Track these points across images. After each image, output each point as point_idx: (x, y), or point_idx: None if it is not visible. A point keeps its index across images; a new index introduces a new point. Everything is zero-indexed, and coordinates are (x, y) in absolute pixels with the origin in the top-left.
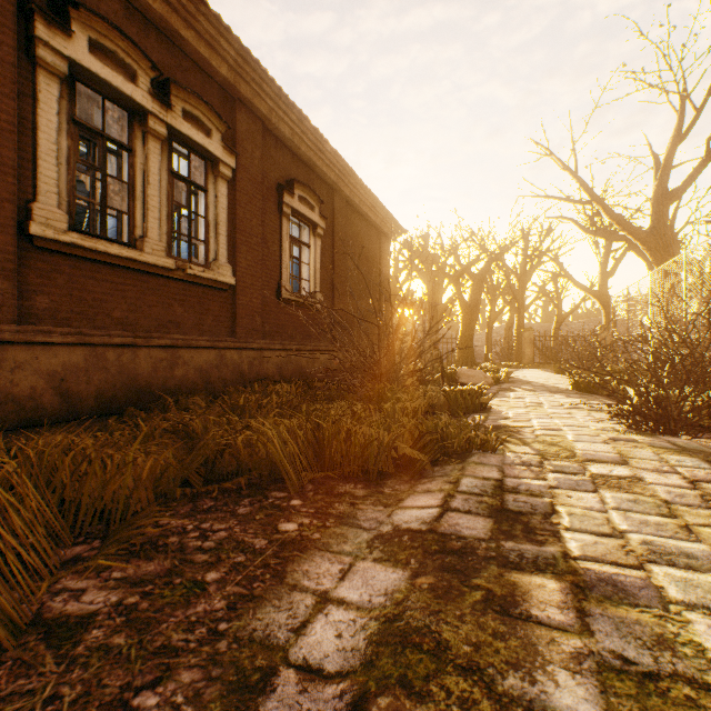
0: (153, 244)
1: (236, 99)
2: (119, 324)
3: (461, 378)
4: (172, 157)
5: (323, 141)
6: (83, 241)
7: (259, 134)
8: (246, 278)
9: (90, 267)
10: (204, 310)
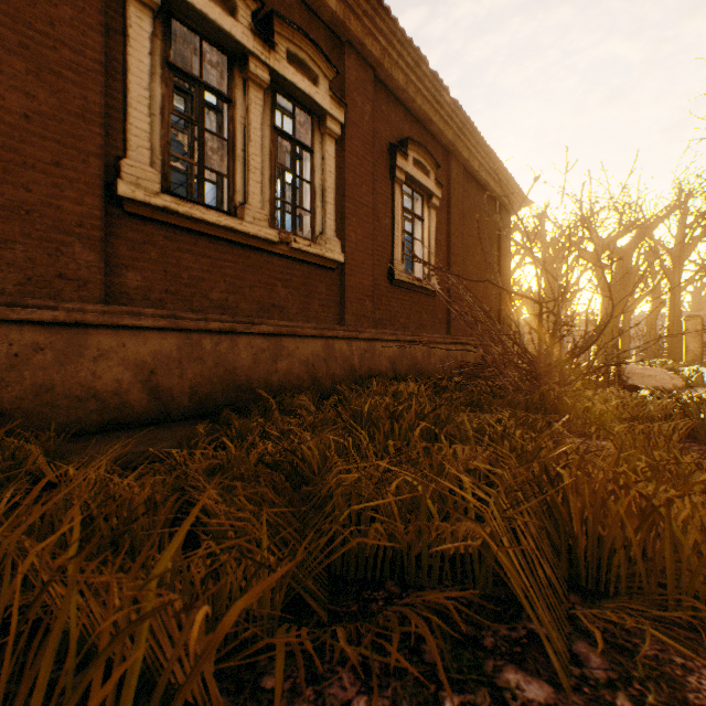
0: (254, 212)
1: (344, 42)
2: (217, 308)
3: (631, 378)
4: (275, 110)
5: (441, 90)
6: (177, 205)
7: (369, 85)
8: (355, 255)
9: (186, 238)
10: (310, 293)
